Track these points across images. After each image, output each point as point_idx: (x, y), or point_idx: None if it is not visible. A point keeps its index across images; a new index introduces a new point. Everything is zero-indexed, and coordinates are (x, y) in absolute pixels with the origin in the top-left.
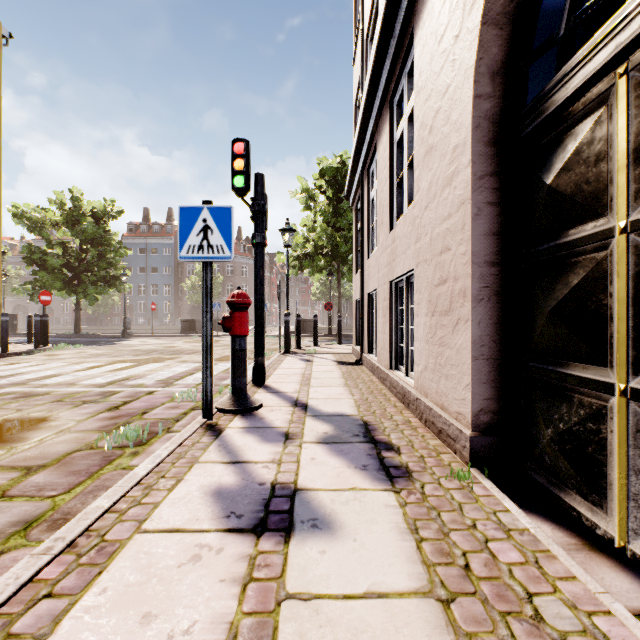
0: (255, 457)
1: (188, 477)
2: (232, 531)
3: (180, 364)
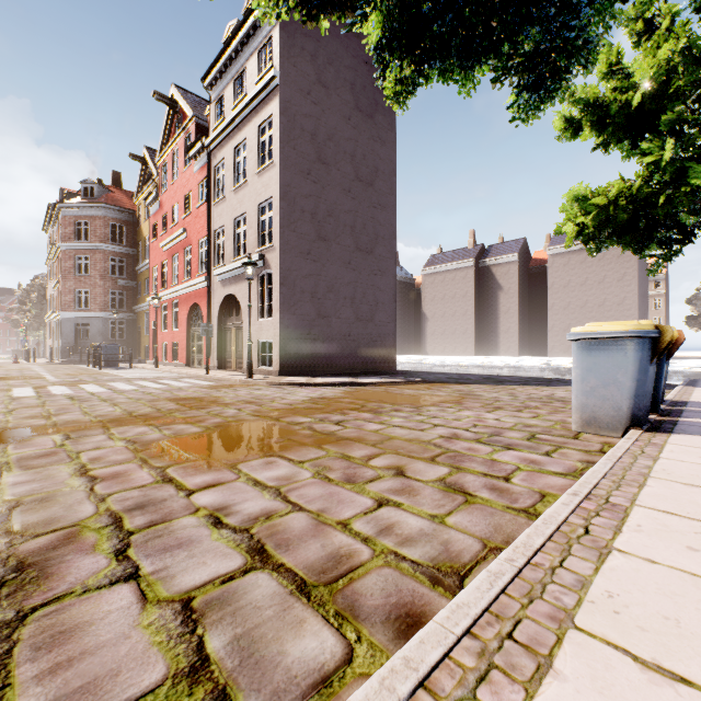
0: None
1: None
2: None
3: None
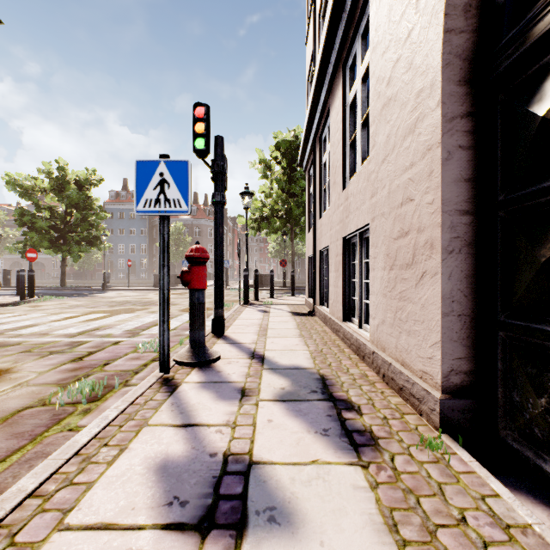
0: (208, 419)
1: (133, 445)
2: (172, 528)
3: (149, 315)
